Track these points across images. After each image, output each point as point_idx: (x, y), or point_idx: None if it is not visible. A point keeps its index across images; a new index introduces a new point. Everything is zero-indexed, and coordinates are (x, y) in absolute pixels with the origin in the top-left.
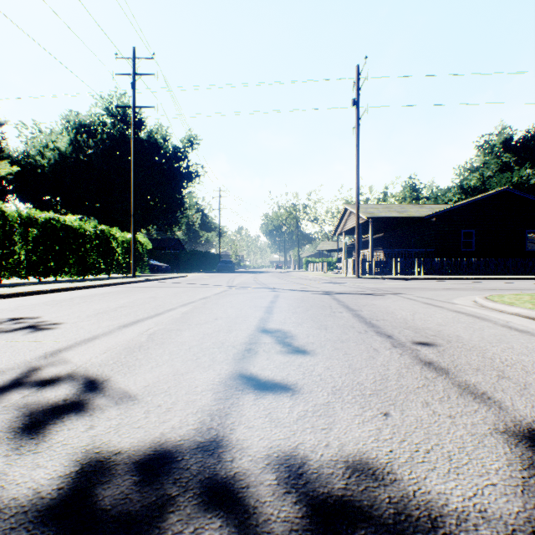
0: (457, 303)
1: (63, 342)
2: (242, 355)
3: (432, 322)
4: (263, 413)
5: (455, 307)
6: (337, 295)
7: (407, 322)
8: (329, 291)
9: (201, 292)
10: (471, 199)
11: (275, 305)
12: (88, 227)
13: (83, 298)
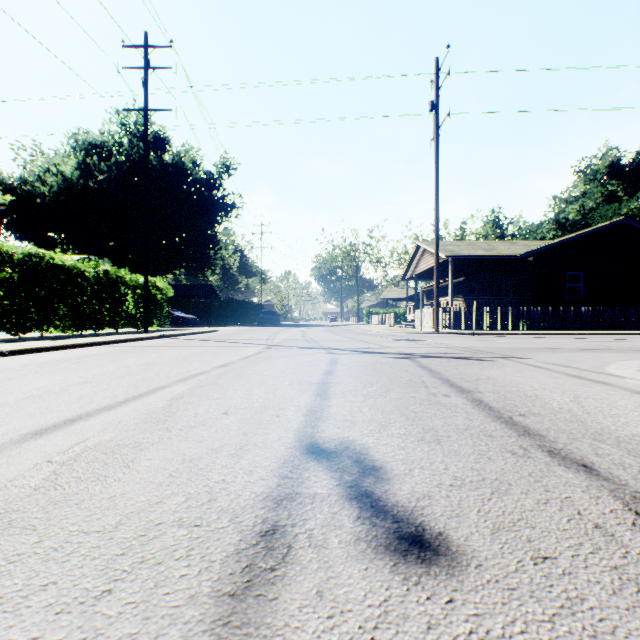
0: (621, 374)
1: None
2: (245, 570)
3: (630, 420)
4: None
5: (628, 383)
6: (423, 360)
7: (582, 420)
8: (409, 353)
9: (225, 355)
10: (579, 233)
11: (332, 379)
12: (85, 267)
13: (43, 364)
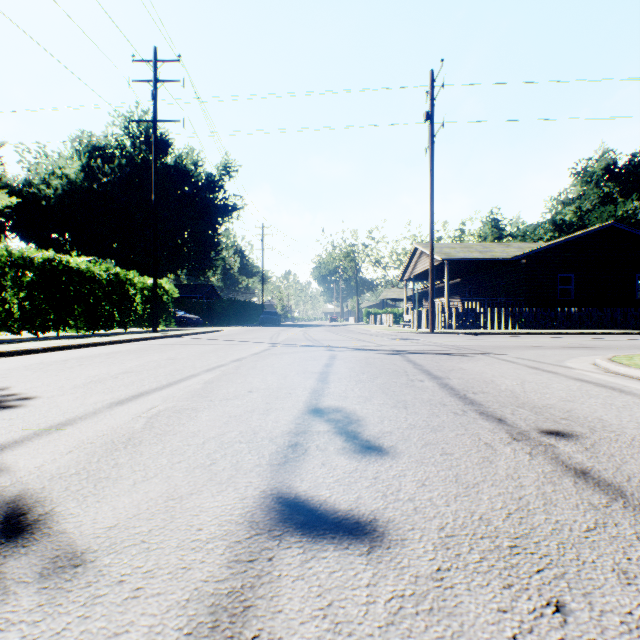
0: (573, 366)
1: (16, 431)
2: (283, 457)
3: (553, 396)
4: (318, 604)
5: (573, 372)
6: (411, 356)
7: (517, 396)
8: (400, 350)
9: (236, 352)
10: (570, 236)
11: (331, 370)
12: (98, 270)
13: (80, 359)
